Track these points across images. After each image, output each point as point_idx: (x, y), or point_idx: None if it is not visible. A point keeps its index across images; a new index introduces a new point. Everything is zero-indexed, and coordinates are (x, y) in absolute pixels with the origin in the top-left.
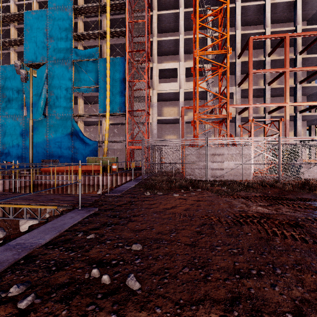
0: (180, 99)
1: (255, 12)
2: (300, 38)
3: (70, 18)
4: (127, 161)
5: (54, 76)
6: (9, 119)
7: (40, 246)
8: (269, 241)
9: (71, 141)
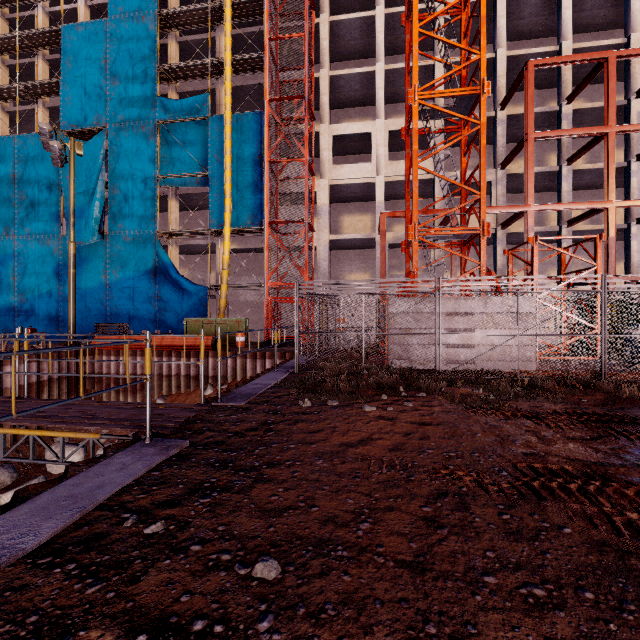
0: (377, 198)
1: (538, 10)
2: (638, 62)
3: (151, 35)
4: (267, 326)
5: (120, 153)
6: (33, 243)
7: (20, 559)
8: (627, 557)
9: (154, 286)
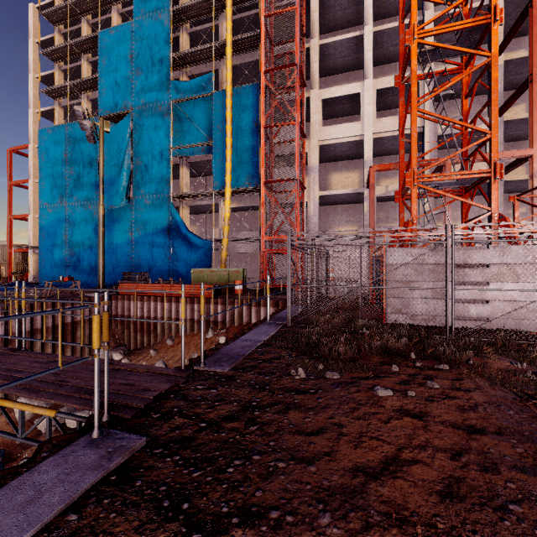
0: (365, 154)
1: None
2: None
3: (166, 29)
4: (262, 276)
5: (142, 131)
6: (79, 208)
7: None
8: None
9: (168, 241)
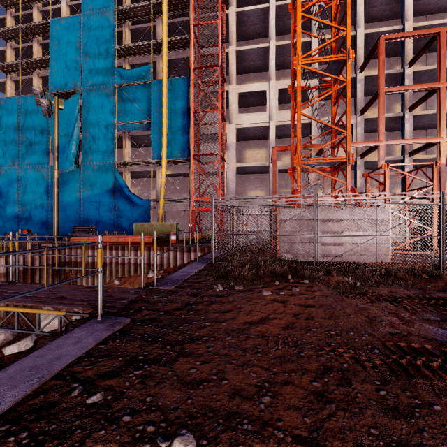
0: (270, 137)
1: None
2: None
3: (111, 24)
4: (192, 229)
5: (90, 108)
6: (31, 170)
7: None
8: None
9: (113, 200)
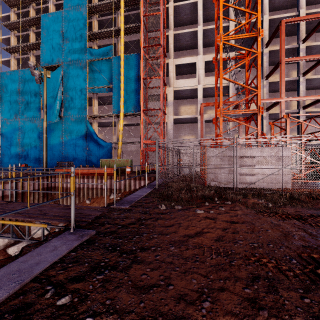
0: (199, 96)
1: None
2: None
3: (84, 17)
4: (142, 163)
5: (69, 77)
6: (28, 122)
7: None
8: None
9: (85, 143)
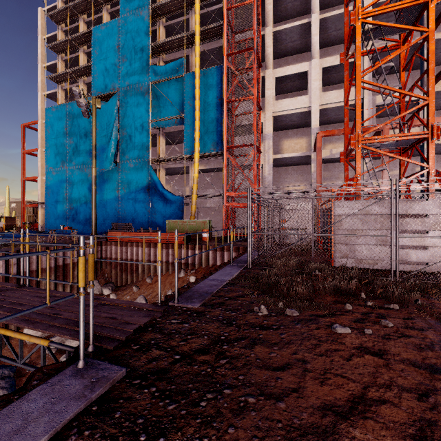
0: (312, 123)
1: None
2: None
3: (146, 23)
4: (225, 226)
5: (127, 108)
6: (76, 171)
7: None
8: None
9: (148, 197)
